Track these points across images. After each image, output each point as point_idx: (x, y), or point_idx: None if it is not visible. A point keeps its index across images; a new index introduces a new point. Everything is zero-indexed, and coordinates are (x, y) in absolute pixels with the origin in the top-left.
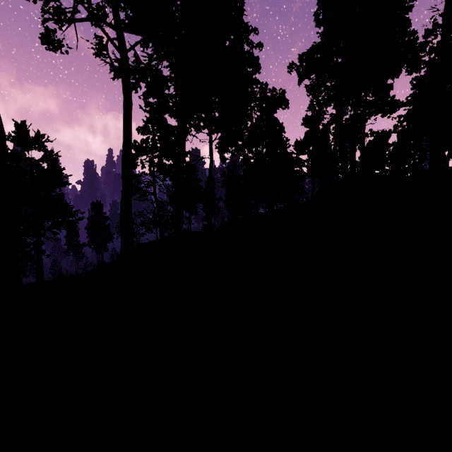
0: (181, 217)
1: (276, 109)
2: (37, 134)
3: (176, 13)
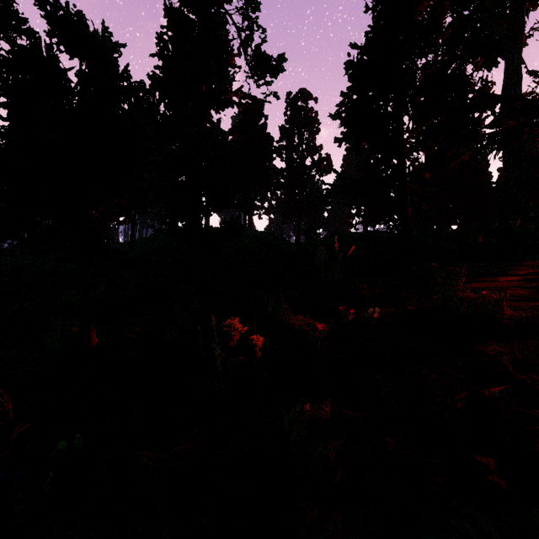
0: None
1: None
2: None
3: None
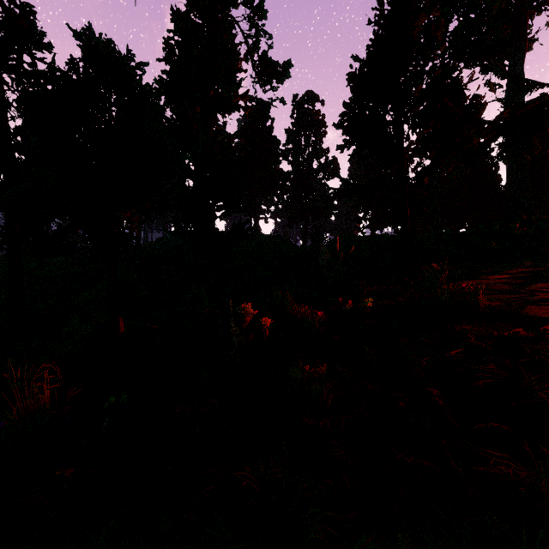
0: None
1: None
2: None
3: None
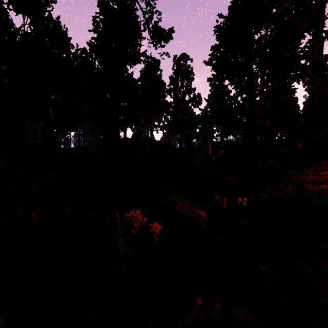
0: None
1: None
2: None
3: None
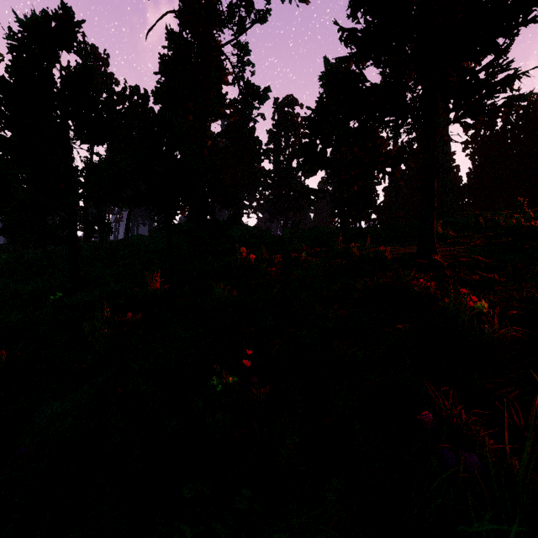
0: None
1: None
2: None
3: None
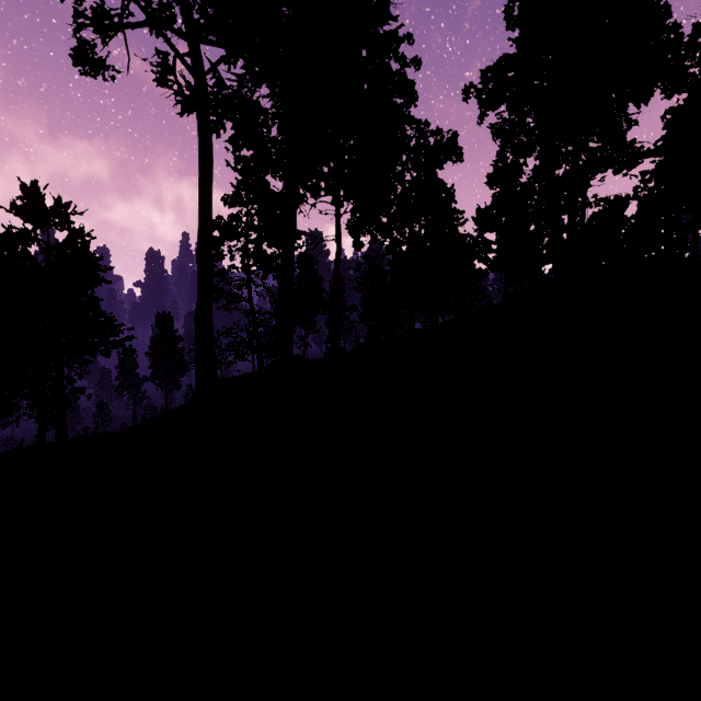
0: (290, 336)
1: (442, 164)
2: (58, 202)
3: (282, 5)
